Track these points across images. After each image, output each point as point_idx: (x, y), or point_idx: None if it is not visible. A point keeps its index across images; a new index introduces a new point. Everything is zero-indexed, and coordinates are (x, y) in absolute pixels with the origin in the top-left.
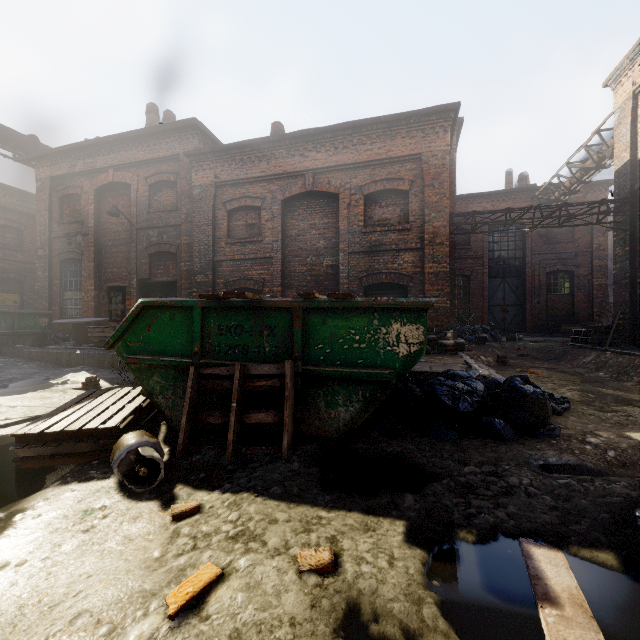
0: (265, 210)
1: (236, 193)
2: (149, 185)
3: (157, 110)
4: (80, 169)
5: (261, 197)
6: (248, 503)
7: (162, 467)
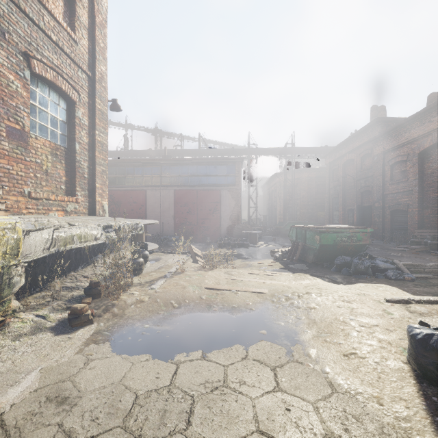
0: (409, 161)
1: (394, 154)
2: (361, 157)
3: (376, 107)
4: (337, 157)
5: (406, 154)
6: (276, 262)
7: (278, 258)
